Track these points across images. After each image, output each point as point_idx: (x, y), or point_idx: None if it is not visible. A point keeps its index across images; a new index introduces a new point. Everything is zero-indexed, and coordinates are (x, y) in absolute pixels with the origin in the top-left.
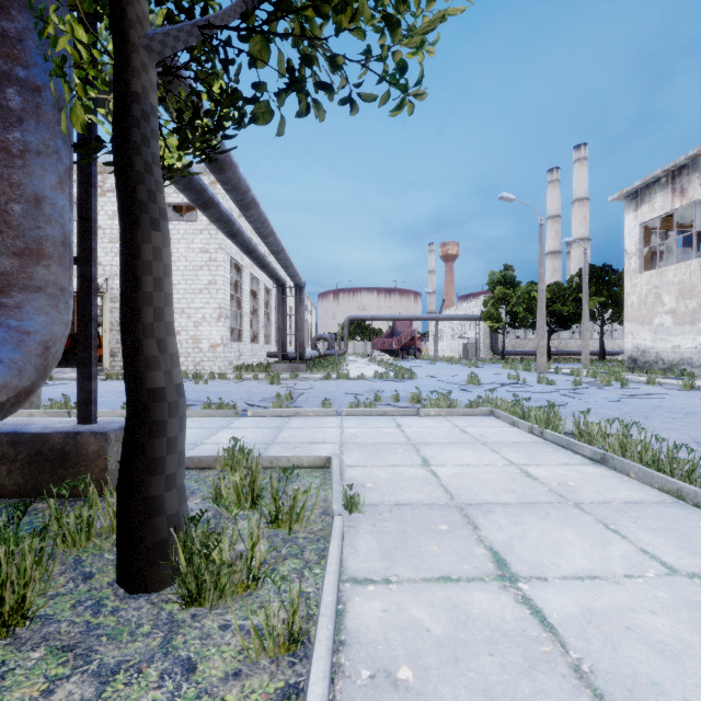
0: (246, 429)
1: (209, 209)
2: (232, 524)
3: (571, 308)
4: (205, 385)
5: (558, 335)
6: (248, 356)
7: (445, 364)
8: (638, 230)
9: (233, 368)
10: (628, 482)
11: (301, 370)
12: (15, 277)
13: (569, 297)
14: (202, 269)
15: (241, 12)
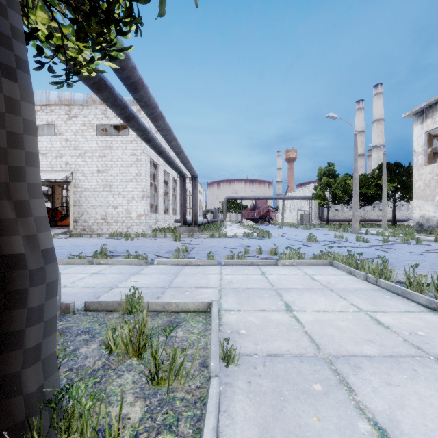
0: (151, 275)
1: (131, 121)
2: (117, 377)
3: (373, 190)
4: (131, 241)
5: (363, 209)
6: (161, 222)
7: (289, 227)
8: (423, 136)
9: (152, 230)
10: None
11: (195, 231)
12: None
13: (372, 183)
14: (131, 166)
15: None
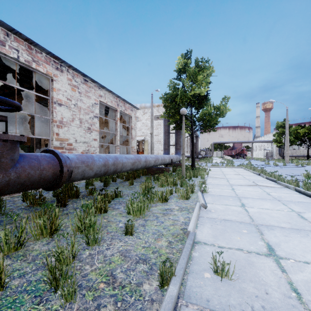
0: None
1: None
2: None
3: None
4: None
5: None
6: None
7: (253, 160)
8: None
9: None
10: (248, 171)
11: (197, 161)
12: (179, 148)
13: None
14: None
15: (200, 128)
